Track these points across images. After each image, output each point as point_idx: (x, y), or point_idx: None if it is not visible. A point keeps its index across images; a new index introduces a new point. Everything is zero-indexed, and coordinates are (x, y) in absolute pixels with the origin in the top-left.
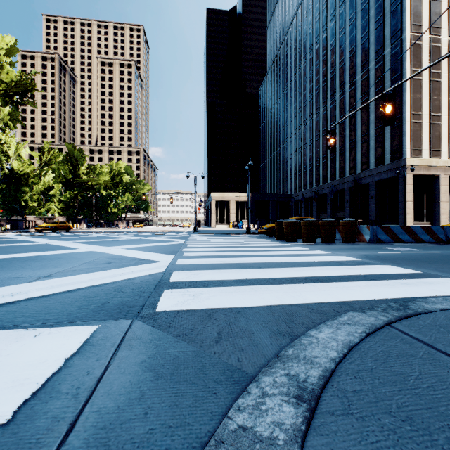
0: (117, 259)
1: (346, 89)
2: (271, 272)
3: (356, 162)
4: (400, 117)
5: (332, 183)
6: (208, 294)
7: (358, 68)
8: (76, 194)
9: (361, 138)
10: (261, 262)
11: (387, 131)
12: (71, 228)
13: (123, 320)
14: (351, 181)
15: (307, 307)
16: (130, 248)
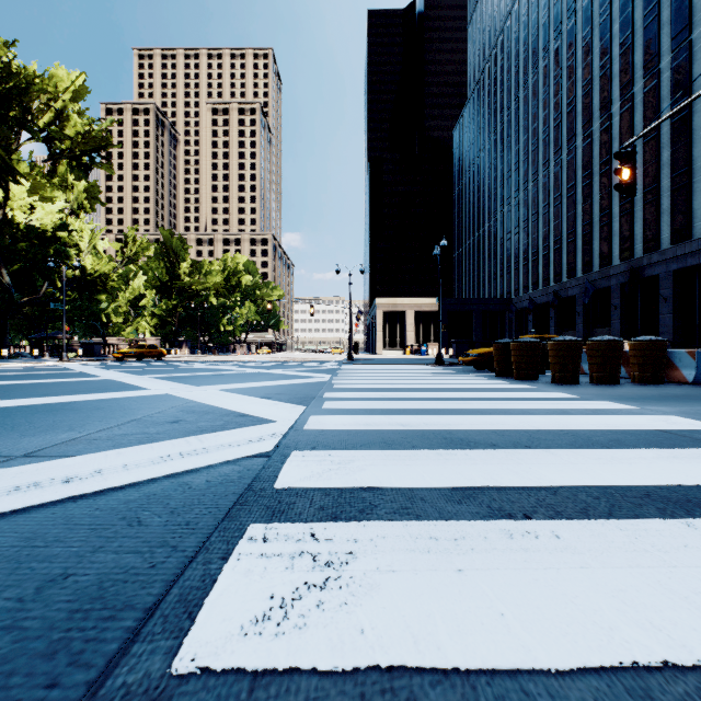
0: (196, 412)
1: (613, 111)
2: (532, 463)
3: (634, 238)
4: None
5: (585, 277)
6: (373, 557)
7: (637, 71)
8: (176, 304)
9: (644, 196)
10: (489, 429)
11: (698, 179)
12: (164, 354)
13: None
14: (624, 272)
15: None
16: (233, 389)
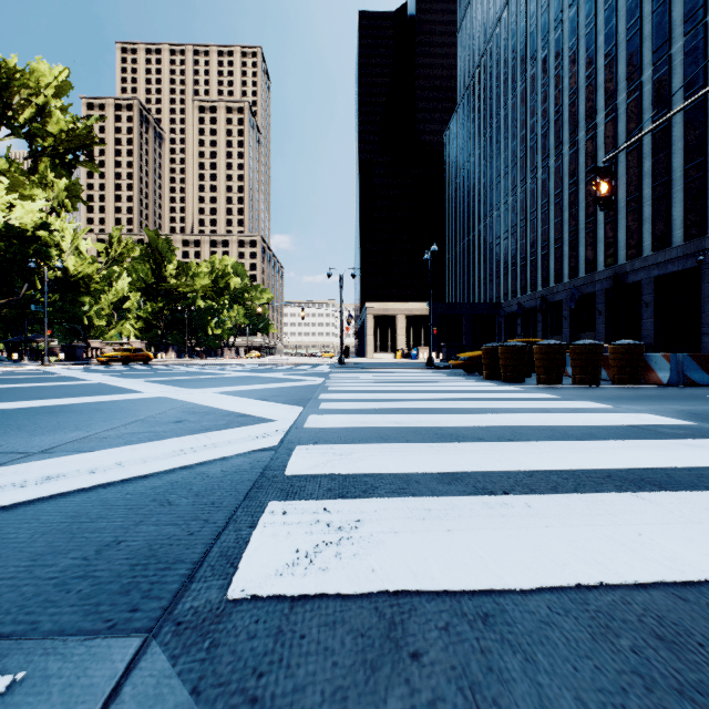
0: (197, 413)
1: (597, 121)
2: (513, 453)
3: (617, 245)
4: (702, 162)
5: (571, 282)
6: (378, 523)
7: (620, 83)
8: (162, 307)
9: (627, 204)
10: (476, 426)
11: (677, 189)
12: (151, 358)
13: (111, 644)
14: (608, 278)
15: (708, 603)
16: (228, 392)
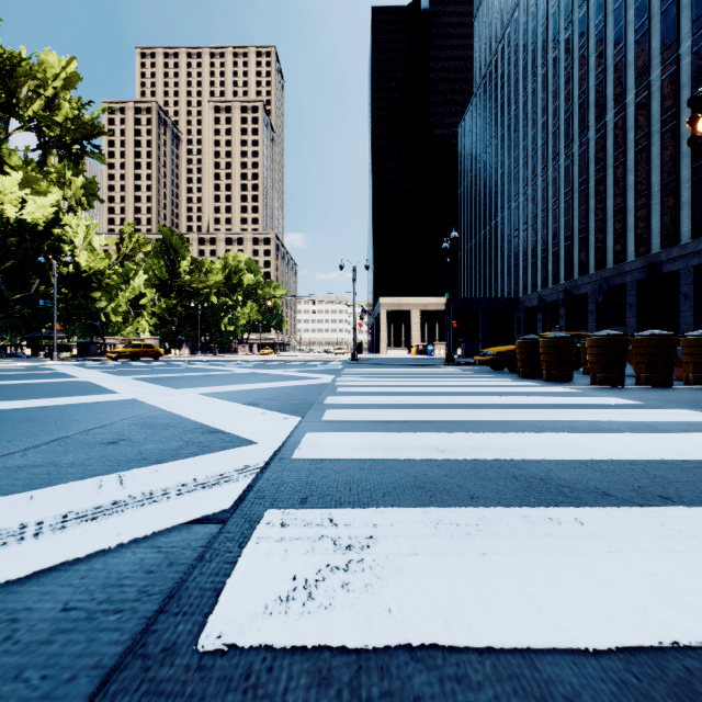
0: (152, 426)
1: (628, 101)
2: None
3: (651, 232)
4: None
5: (598, 274)
6: None
7: (654, 58)
8: (175, 303)
9: (662, 188)
10: (572, 458)
11: None
12: (161, 354)
13: None
14: (640, 268)
15: None
16: (217, 393)
